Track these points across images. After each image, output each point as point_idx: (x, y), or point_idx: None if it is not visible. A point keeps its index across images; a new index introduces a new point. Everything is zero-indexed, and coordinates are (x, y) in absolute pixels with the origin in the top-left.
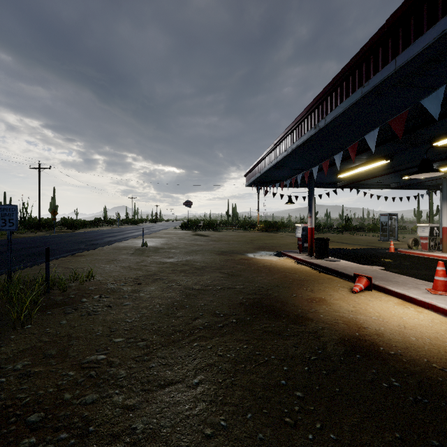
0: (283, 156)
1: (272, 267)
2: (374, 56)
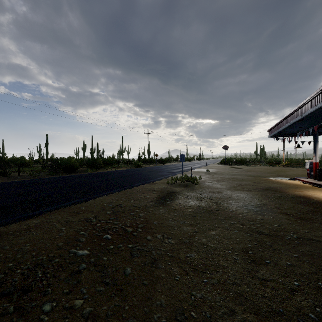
0: (288, 125)
1: (282, 183)
2: (319, 96)
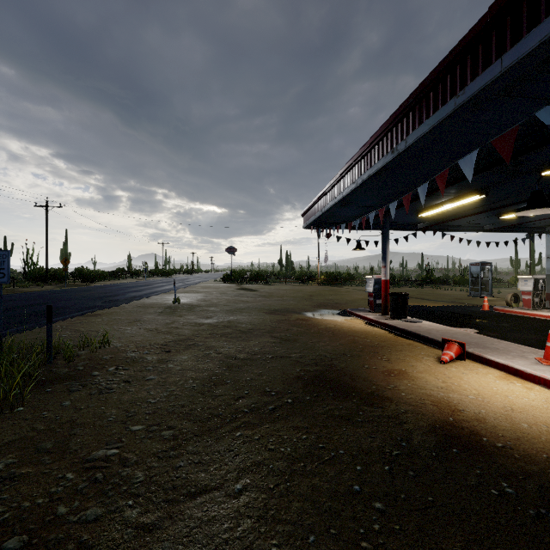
0: (351, 190)
1: (336, 330)
2: (471, 56)
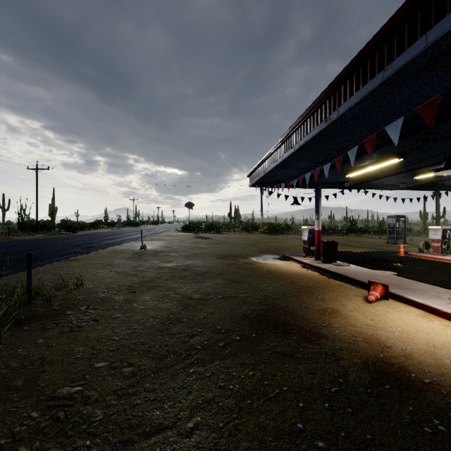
0: (290, 154)
1: (277, 273)
2: (398, 34)
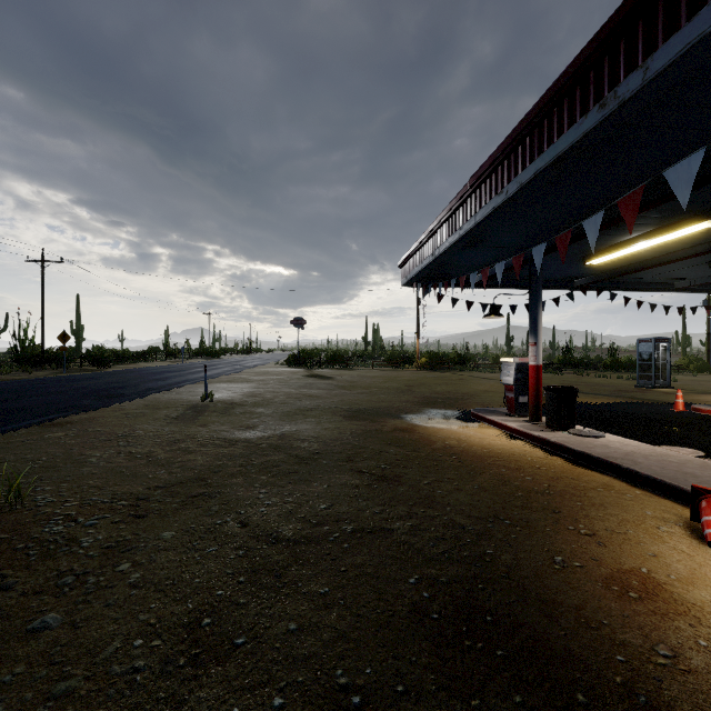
0: (494, 207)
1: (463, 452)
2: None
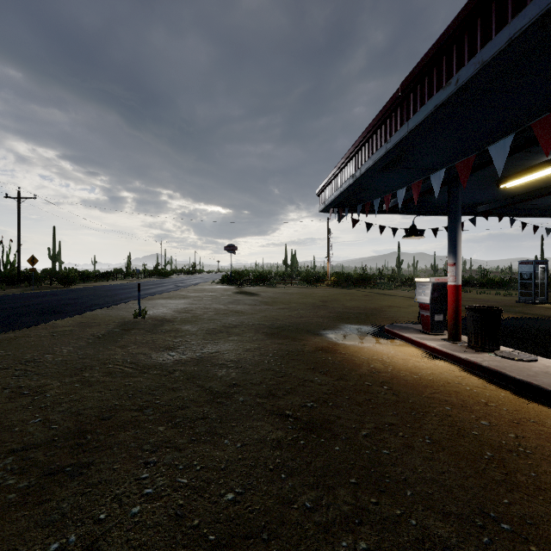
0: (437, 105)
1: (393, 380)
2: None
